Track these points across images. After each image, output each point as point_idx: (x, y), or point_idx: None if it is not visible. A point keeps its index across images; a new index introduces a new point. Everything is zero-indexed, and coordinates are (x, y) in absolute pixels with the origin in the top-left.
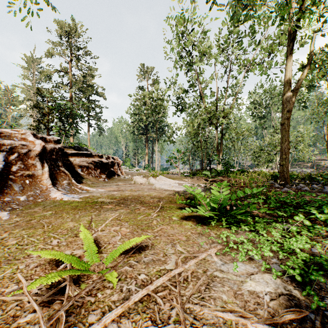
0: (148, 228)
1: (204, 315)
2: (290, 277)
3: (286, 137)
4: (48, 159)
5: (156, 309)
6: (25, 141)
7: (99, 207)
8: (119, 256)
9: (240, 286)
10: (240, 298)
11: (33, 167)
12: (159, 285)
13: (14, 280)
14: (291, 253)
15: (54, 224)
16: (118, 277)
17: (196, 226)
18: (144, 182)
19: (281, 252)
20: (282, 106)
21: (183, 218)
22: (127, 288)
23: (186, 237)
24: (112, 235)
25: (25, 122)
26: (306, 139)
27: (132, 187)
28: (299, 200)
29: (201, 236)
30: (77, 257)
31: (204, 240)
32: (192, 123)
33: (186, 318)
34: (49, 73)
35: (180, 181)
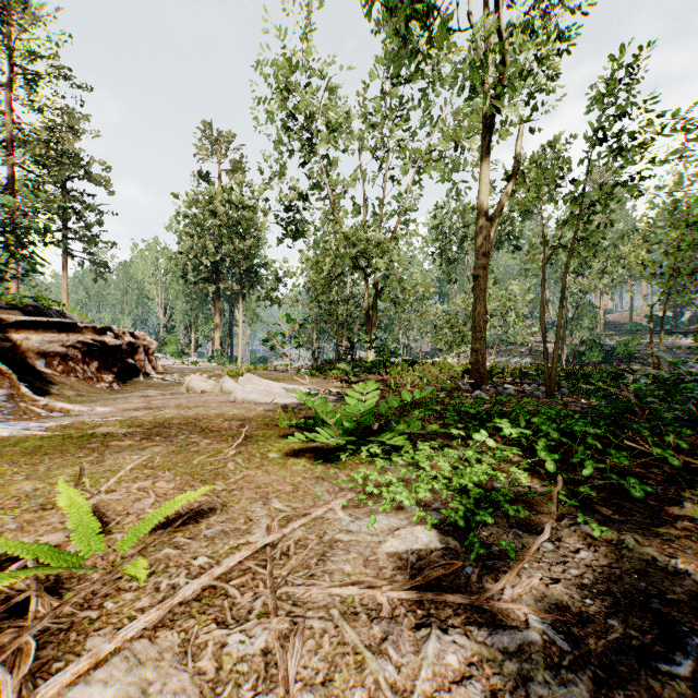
0: (216, 477)
1: (310, 599)
2: (453, 526)
3: (481, 301)
4: None
5: (227, 606)
6: None
7: (99, 446)
8: (152, 534)
9: (376, 548)
10: (373, 566)
11: None
12: (234, 569)
13: None
14: (464, 492)
15: None
16: (149, 569)
17: (314, 466)
18: (211, 389)
19: (445, 490)
20: (475, 245)
21: (290, 454)
22: (170, 583)
23: (293, 486)
24: (135, 498)
25: None
26: (519, 304)
27: (183, 400)
28: (490, 409)
29: (322, 481)
30: (51, 545)
31: (325, 487)
32: (318, 265)
33: (280, 607)
34: None
35: (291, 384)
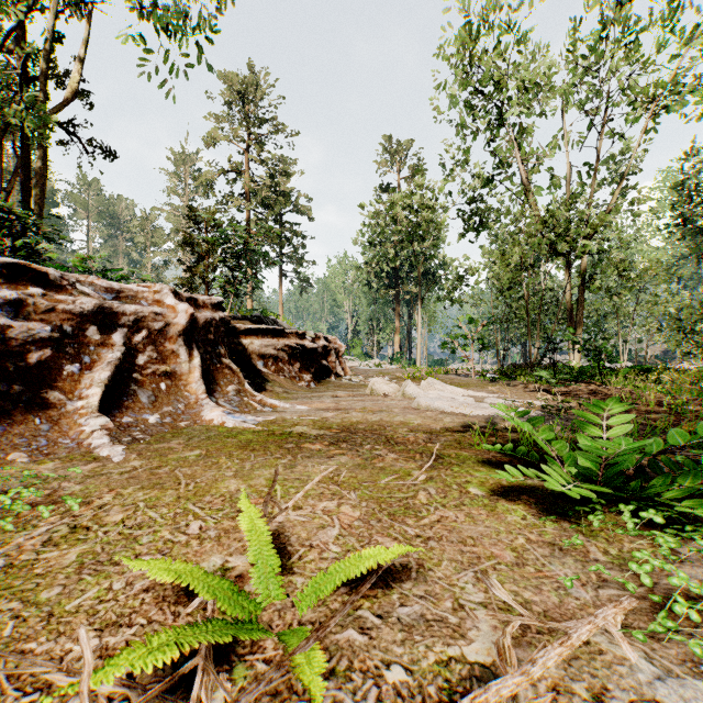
0: (406, 512)
1: None
2: None
3: None
4: (201, 341)
5: None
6: (160, 307)
7: (293, 447)
8: (334, 590)
9: None
10: None
11: (173, 357)
12: None
13: (95, 621)
14: None
15: (199, 481)
16: (328, 662)
17: (539, 521)
18: (393, 392)
19: None
20: None
21: (497, 492)
22: None
23: (515, 553)
24: (319, 523)
25: (173, 274)
26: None
27: (367, 402)
28: None
29: (560, 553)
30: (231, 581)
31: (571, 569)
32: (504, 256)
33: None
34: (210, 177)
35: (478, 391)
